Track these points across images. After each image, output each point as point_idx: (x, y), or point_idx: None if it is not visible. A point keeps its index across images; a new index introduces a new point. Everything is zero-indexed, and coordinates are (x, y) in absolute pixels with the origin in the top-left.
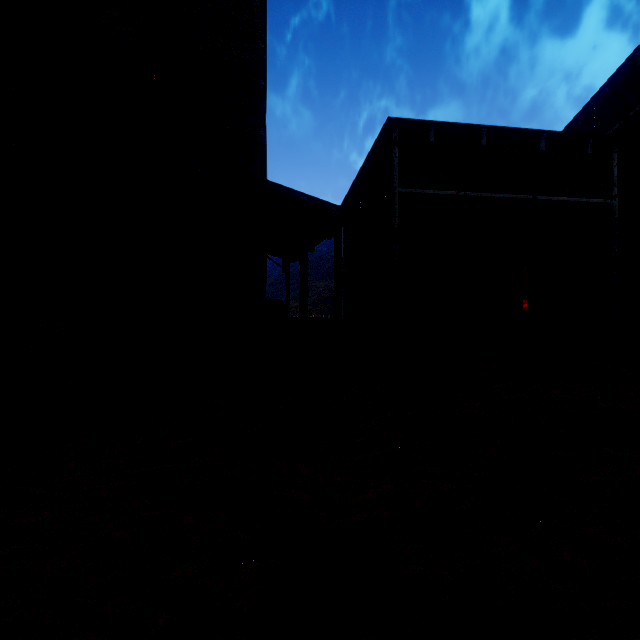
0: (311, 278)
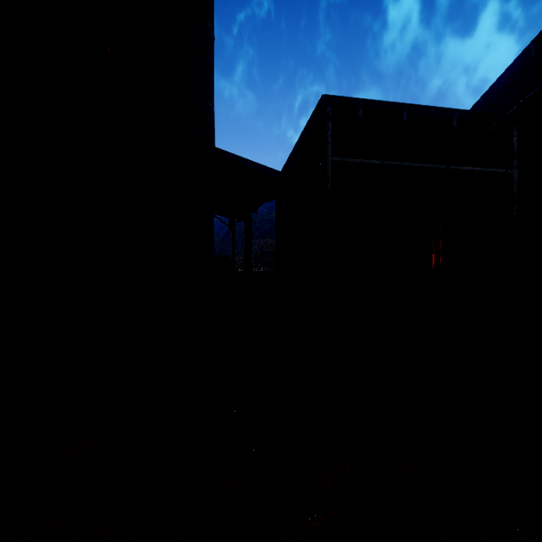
0: (254, 235)
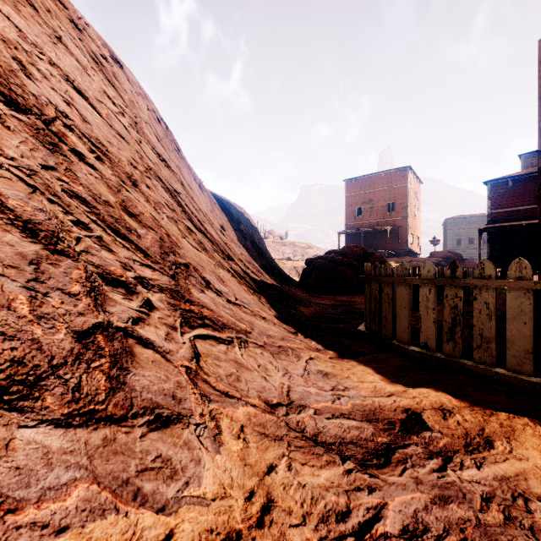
0: None
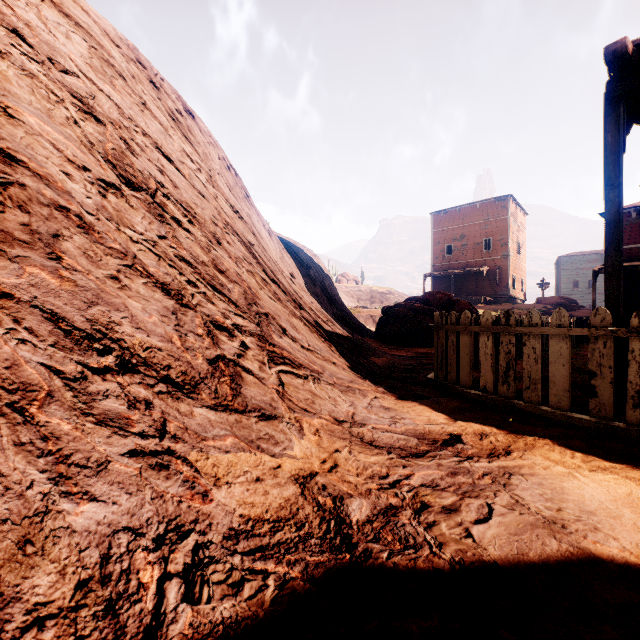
0: None
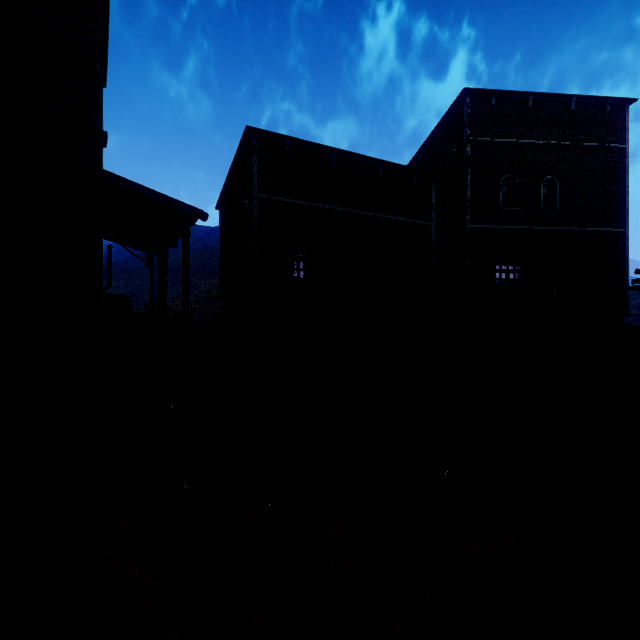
0: (201, 275)
